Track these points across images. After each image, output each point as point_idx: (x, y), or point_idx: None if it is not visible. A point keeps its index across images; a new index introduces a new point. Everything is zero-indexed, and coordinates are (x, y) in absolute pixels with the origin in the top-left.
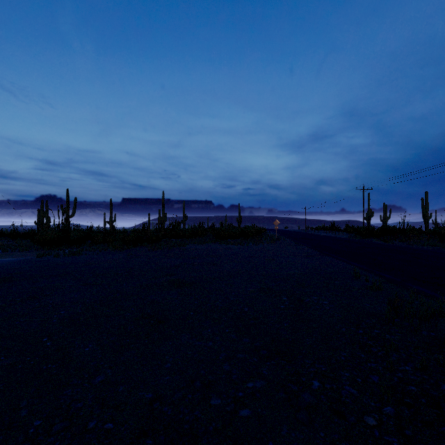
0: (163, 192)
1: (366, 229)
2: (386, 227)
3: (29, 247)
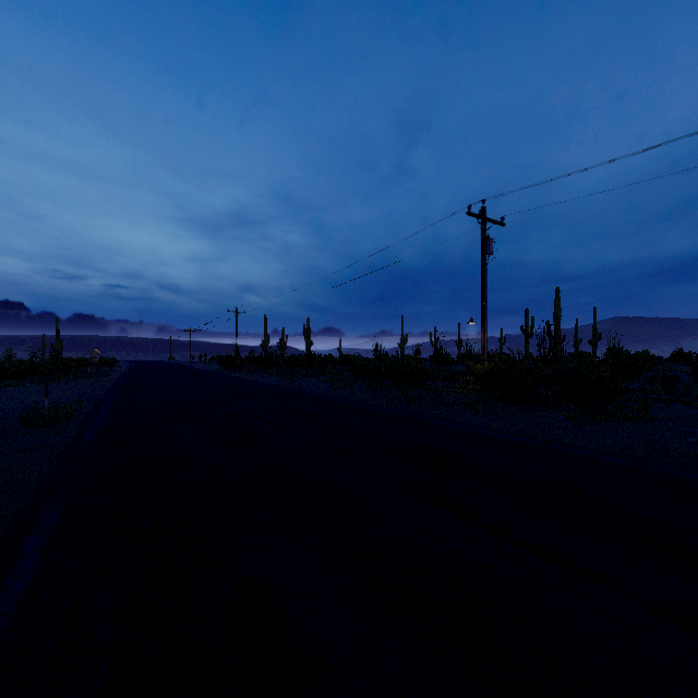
0: None
1: (232, 359)
2: (260, 357)
3: None
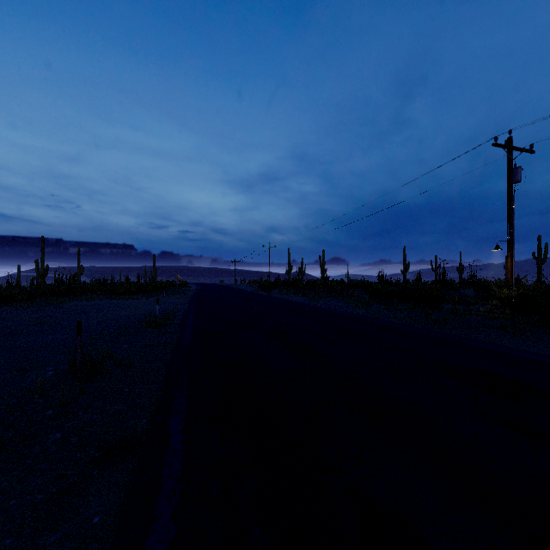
0: (42, 237)
1: (266, 282)
2: (286, 281)
3: None
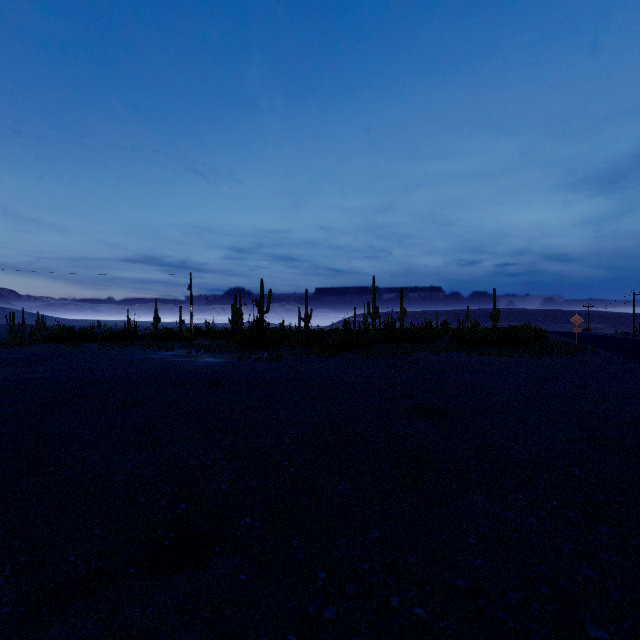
0: (373, 277)
1: None
2: None
3: (227, 349)
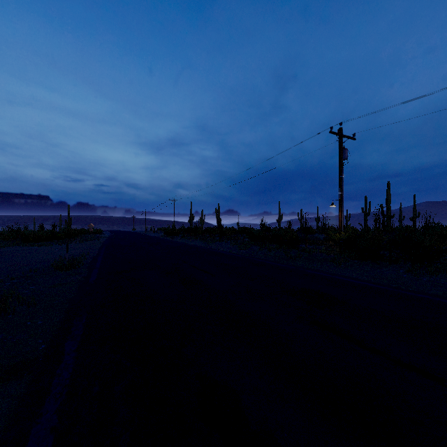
0: None
1: (171, 229)
2: (188, 228)
3: None
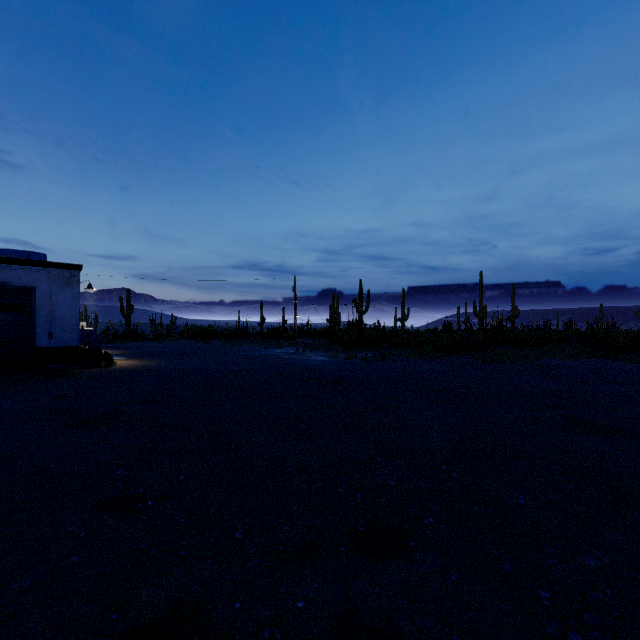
0: (480, 273)
1: None
2: None
3: (331, 348)
